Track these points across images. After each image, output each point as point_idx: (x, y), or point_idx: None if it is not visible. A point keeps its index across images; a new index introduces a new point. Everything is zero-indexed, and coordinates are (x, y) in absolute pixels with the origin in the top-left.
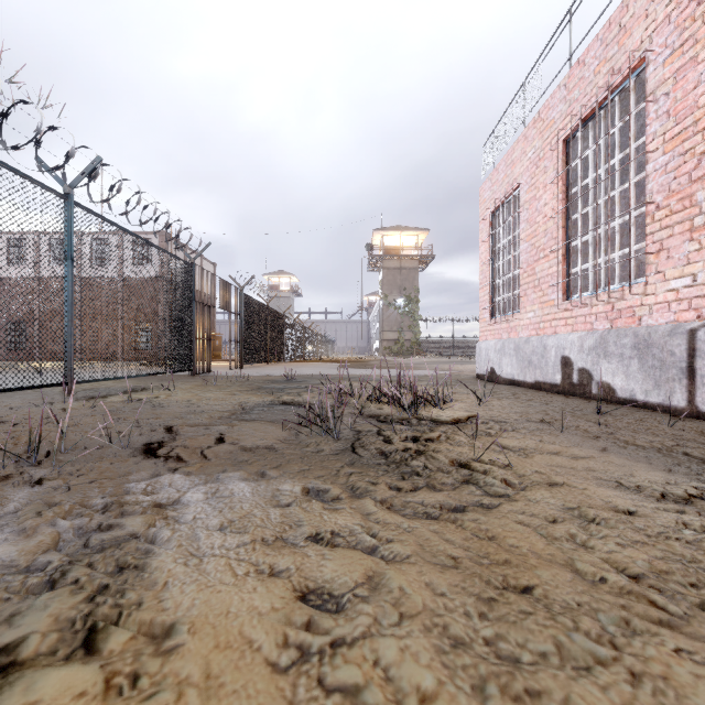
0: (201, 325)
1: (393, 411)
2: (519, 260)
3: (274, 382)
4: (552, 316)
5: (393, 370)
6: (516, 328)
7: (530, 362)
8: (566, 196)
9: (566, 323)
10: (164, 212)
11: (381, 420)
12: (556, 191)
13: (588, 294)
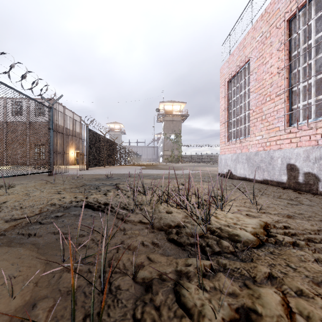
0: (73, 147)
1: (182, 218)
2: (241, 109)
3: (97, 180)
4: (277, 137)
5: (171, 170)
6: (246, 146)
7: (259, 167)
8: (289, 57)
9: (291, 141)
10: (27, 71)
11: (174, 240)
12: (281, 55)
13: (311, 121)
